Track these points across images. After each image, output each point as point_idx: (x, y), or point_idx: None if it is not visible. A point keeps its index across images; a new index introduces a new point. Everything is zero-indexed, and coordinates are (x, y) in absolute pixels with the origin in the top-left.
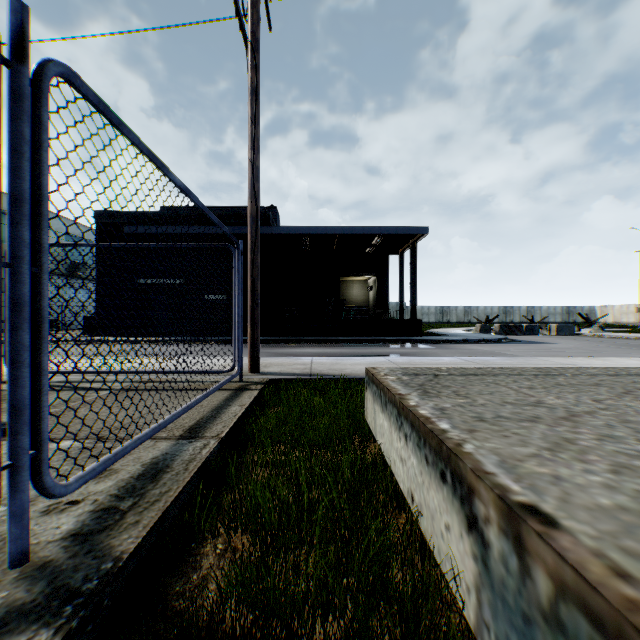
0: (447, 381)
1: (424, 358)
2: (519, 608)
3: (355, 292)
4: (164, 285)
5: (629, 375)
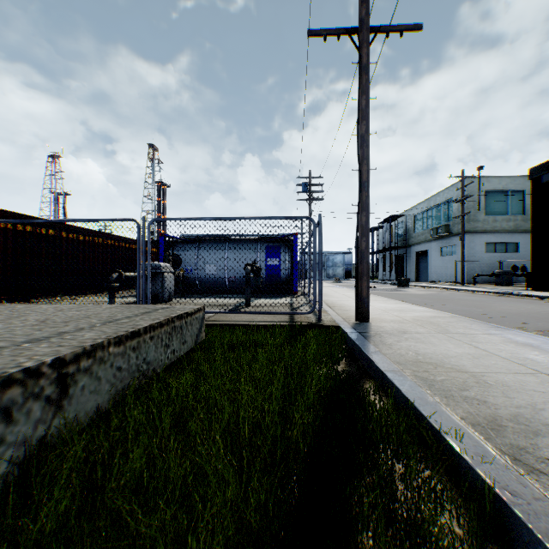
0: (139, 309)
1: None
2: None
3: None
4: None
5: (46, 337)
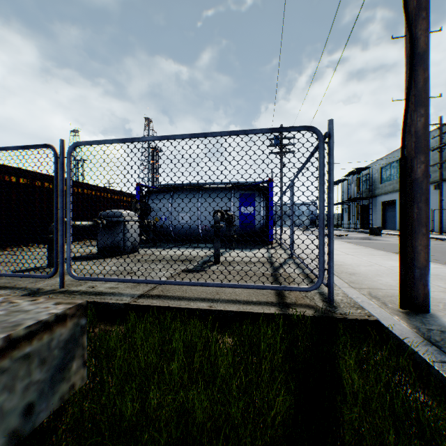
0: None
1: None
2: None
3: None
4: None
5: None
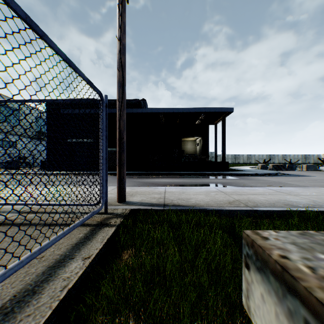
0: None
1: (243, 188)
2: None
3: (189, 146)
4: (83, 142)
5: None
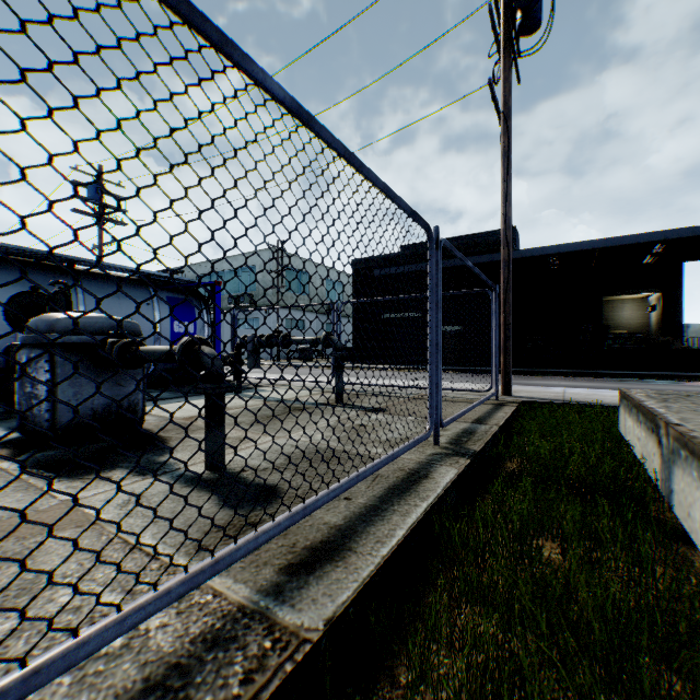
0: (694, 398)
1: None
2: (666, 459)
3: (625, 314)
4: (404, 318)
5: None
